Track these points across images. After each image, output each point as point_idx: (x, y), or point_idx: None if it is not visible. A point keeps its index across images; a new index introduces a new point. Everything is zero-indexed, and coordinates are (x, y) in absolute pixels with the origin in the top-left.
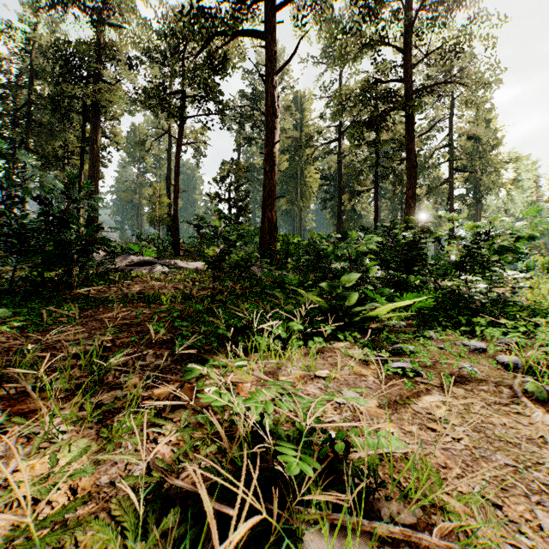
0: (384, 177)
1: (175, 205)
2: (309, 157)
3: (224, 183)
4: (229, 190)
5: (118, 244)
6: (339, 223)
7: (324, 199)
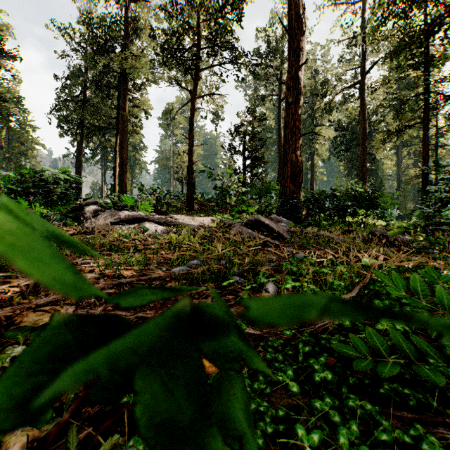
0: (434, 109)
1: (189, 159)
2: (325, 106)
3: (238, 133)
4: (243, 141)
5: (109, 197)
6: (362, 172)
7: (339, 150)
